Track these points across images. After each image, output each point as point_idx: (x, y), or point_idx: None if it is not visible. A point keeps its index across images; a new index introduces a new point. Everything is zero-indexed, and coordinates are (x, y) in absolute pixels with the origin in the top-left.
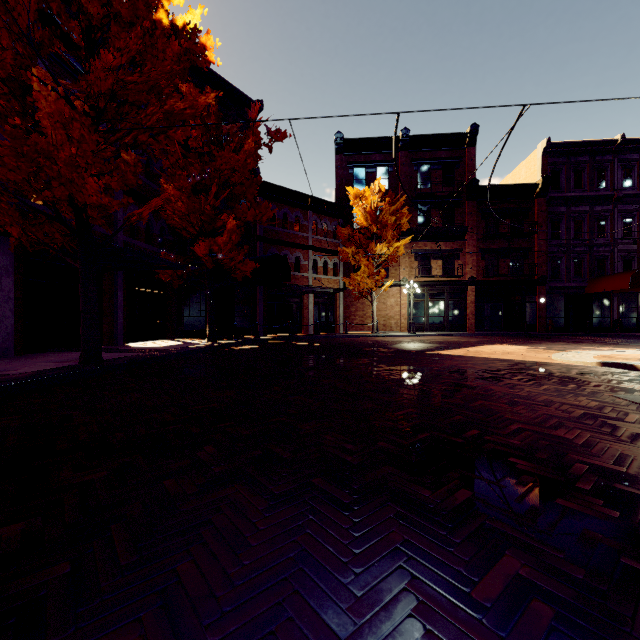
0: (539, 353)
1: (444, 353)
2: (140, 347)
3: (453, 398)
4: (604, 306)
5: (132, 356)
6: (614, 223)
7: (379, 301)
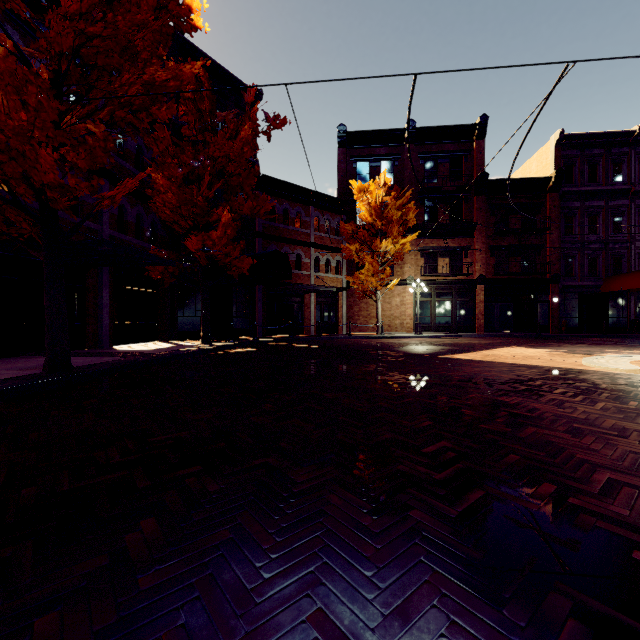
0: (564, 357)
1: (459, 357)
2: (125, 350)
3: (493, 423)
4: (620, 306)
5: (110, 362)
6: (631, 218)
7: (384, 301)
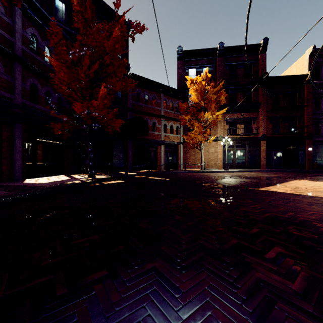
0: None
1: (276, 190)
2: (26, 183)
3: None
4: None
5: None
6: None
7: (204, 150)
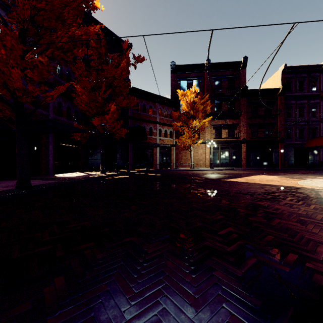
0: (288, 180)
1: (234, 180)
2: (61, 177)
3: (256, 216)
4: (315, 154)
5: (52, 183)
6: (321, 109)
7: (194, 151)
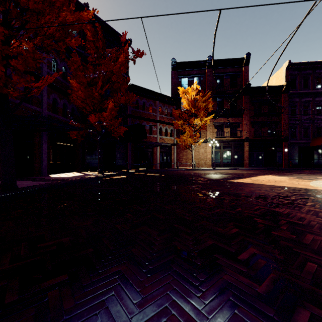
0: (298, 181)
1: (239, 181)
2: (55, 177)
3: (280, 230)
4: (320, 153)
5: (42, 184)
6: None
7: (195, 150)
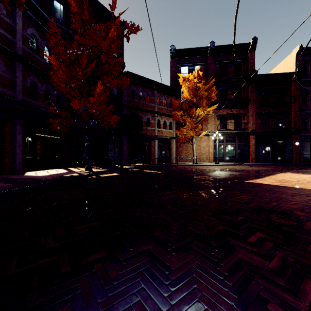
0: None
1: (262, 182)
2: (27, 176)
3: None
4: None
5: None
6: None
7: (196, 144)
